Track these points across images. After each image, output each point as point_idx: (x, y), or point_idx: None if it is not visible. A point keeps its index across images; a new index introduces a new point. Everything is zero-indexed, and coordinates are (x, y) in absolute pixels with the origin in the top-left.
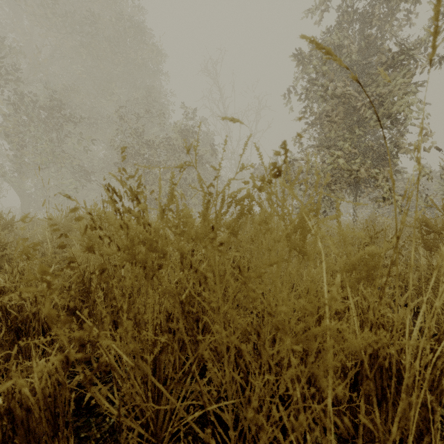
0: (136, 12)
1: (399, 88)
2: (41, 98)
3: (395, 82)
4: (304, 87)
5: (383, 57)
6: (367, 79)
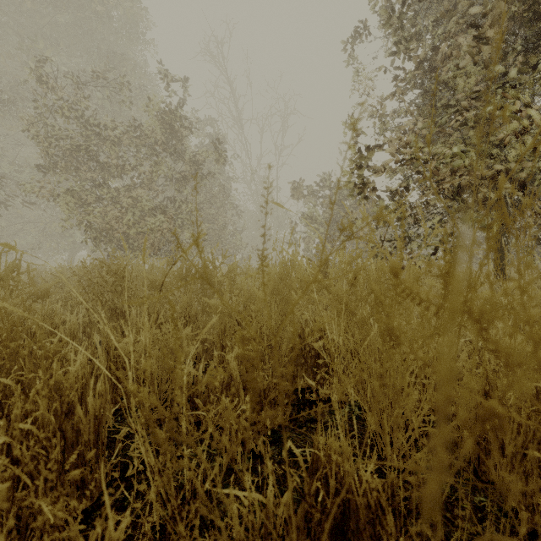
0: None
1: None
2: None
3: None
4: (385, 18)
5: None
6: None
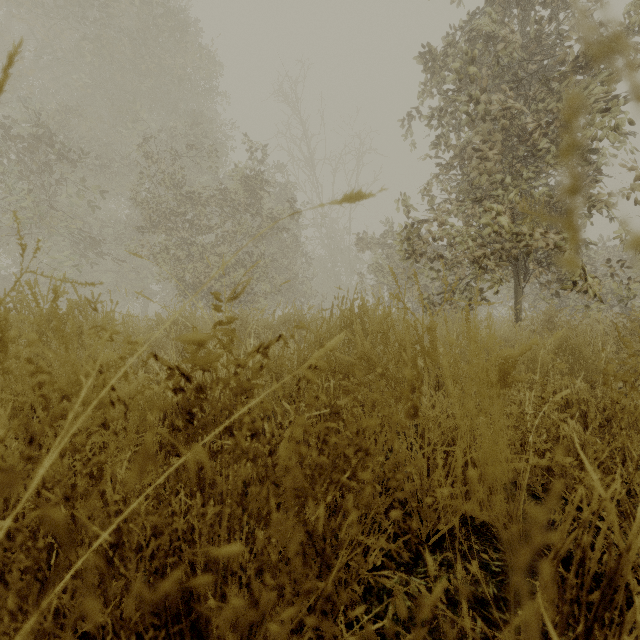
0: (176, 0)
1: (597, 101)
2: (17, 122)
3: (588, 91)
4: (435, 108)
5: (571, 51)
6: (540, 90)
